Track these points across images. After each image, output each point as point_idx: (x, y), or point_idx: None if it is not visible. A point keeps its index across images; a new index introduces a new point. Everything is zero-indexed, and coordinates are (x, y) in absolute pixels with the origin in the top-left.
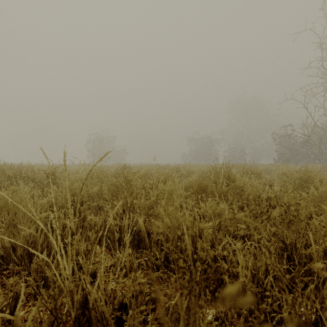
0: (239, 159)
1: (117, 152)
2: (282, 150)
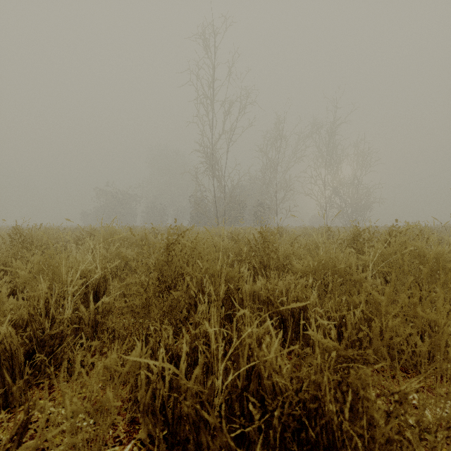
0: (159, 221)
1: None
2: (194, 213)
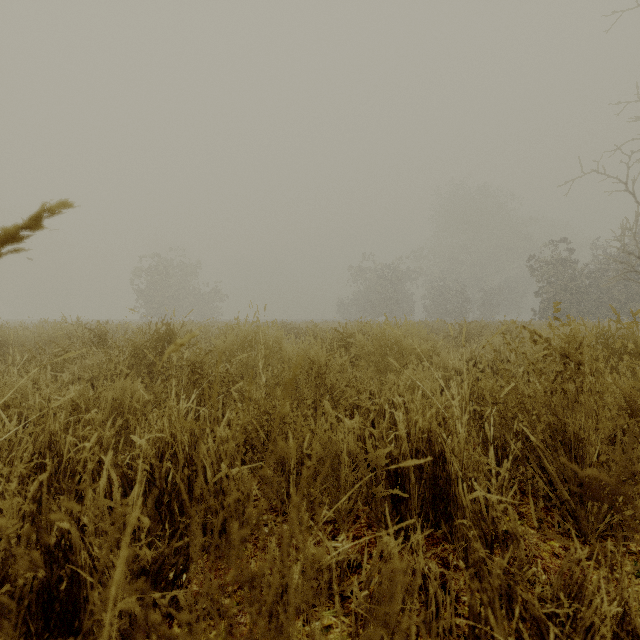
0: (456, 312)
1: (204, 295)
2: (550, 293)
